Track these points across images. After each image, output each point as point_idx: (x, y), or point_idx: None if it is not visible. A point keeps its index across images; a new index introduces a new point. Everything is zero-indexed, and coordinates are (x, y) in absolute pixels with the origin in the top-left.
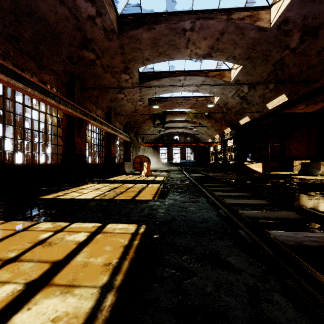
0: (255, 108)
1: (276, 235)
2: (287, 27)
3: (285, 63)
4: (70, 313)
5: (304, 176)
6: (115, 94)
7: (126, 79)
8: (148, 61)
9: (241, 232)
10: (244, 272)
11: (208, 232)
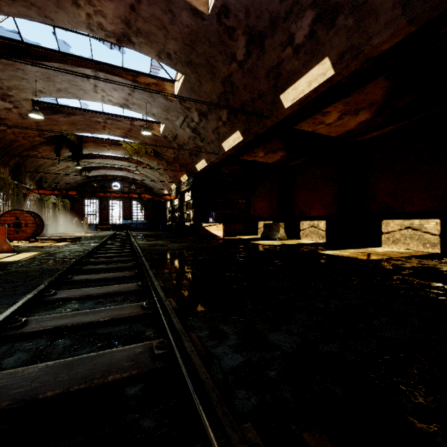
0: (211, 148)
1: None
2: (229, 22)
3: (235, 84)
4: None
5: (264, 241)
6: None
7: None
8: None
9: None
10: None
11: None
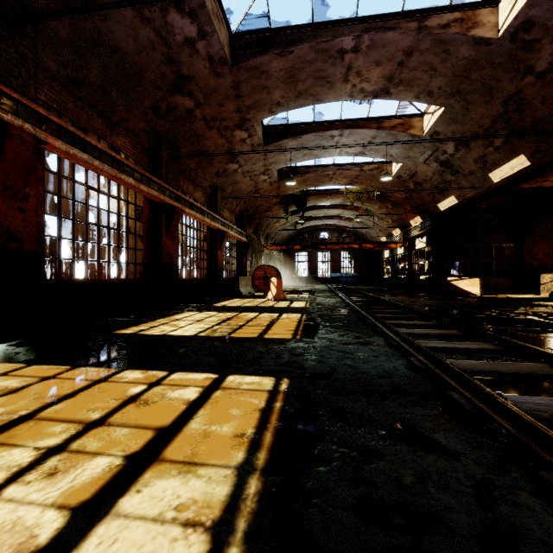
0: (467, 181)
1: (517, 401)
2: (529, 35)
3: (525, 99)
4: (199, 501)
5: None
6: (224, 164)
7: (243, 139)
8: (279, 107)
9: (453, 394)
10: (464, 457)
11: (394, 392)
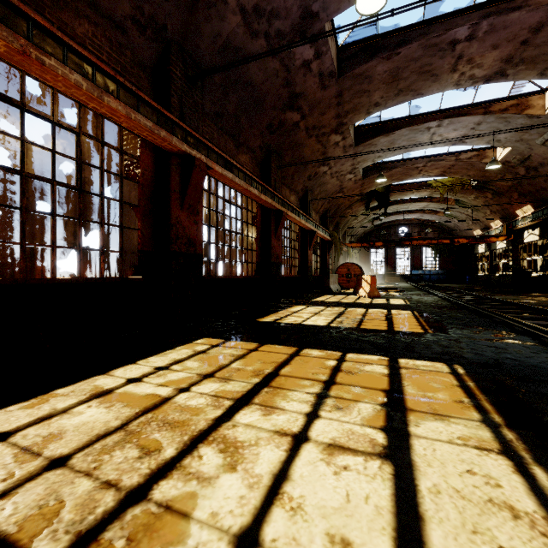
0: None
1: None
2: None
3: None
4: (472, 437)
5: None
6: (316, 167)
7: (336, 142)
8: (376, 107)
9: None
10: None
11: None
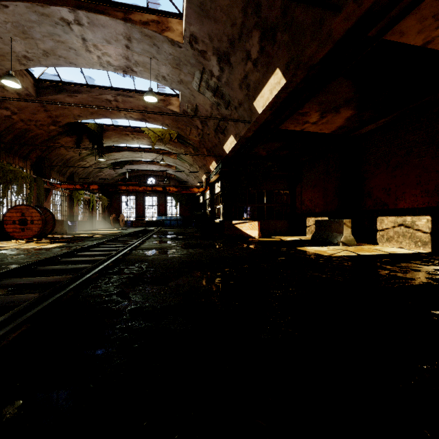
0: (239, 115)
1: None
2: None
3: None
4: None
5: (318, 246)
6: None
7: None
8: None
9: None
10: None
11: None
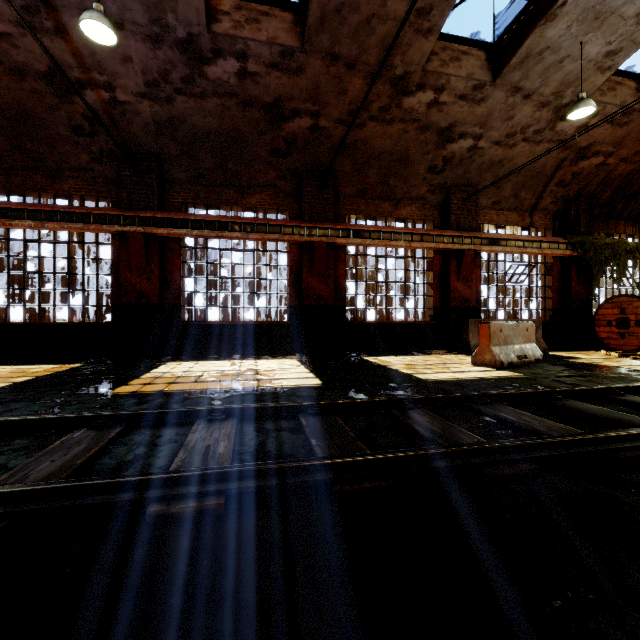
0: None
1: None
2: None
3: None
4: None
5: None
6: (437, 151)
7: (431, 102)
8: (430, 15)
9: None
10: None
11: None
